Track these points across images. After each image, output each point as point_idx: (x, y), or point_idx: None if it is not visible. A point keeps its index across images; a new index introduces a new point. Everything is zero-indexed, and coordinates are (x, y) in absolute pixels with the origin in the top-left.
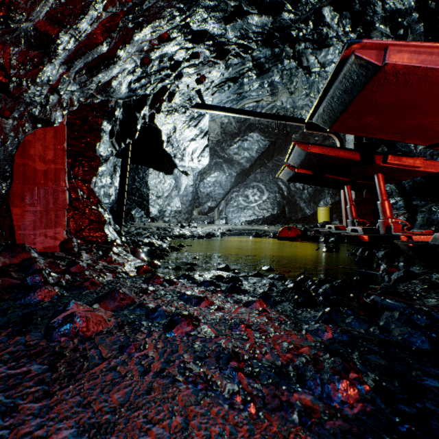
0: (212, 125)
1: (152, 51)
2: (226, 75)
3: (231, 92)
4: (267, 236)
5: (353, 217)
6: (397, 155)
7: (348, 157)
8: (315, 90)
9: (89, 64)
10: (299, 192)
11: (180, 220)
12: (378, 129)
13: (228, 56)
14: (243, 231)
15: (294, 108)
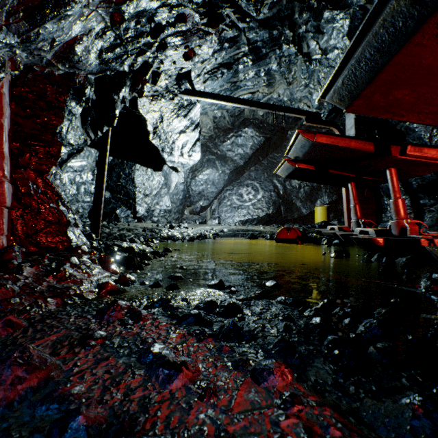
0: (205, 120)
1: (124, 3)
2: (219, 60)
3: (225, 80)
4: (264, 237)
5: (358, 217)
6: (418, 145)
7: (360, 148)
8: (315, 80)
9: (26, 1)
10: (295, 191)
11: (170, 220)
12: (410, 107)
13: (222, 26)
14: (237, 232)
15: (292, 100)
